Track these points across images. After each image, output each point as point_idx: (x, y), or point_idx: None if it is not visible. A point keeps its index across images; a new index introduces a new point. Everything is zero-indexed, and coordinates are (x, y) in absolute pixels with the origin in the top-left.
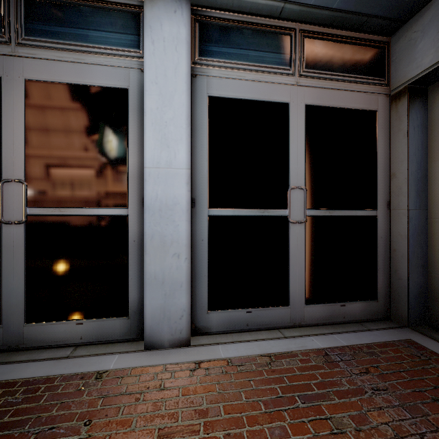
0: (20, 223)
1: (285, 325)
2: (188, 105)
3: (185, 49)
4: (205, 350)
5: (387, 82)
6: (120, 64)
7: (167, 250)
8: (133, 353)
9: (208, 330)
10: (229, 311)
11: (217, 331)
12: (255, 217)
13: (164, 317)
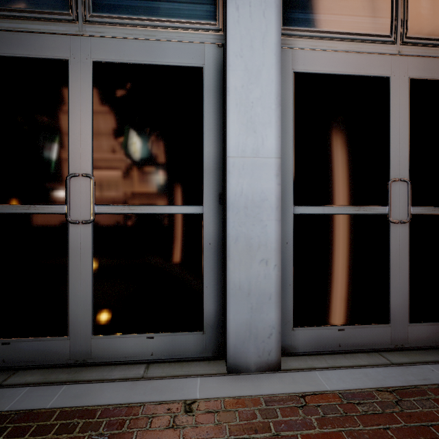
0: (87, 222)
1: (384, 347)
2: (278, 82)
3: (274, 14)
4: (301, 377)
5: None
6: (194, 39)
7: (253, 254)
8: (216, 377)
9: (293, 350)
10: (318, 328)
11: (303, 352)
12: (348, 215)
13: (250, 335)
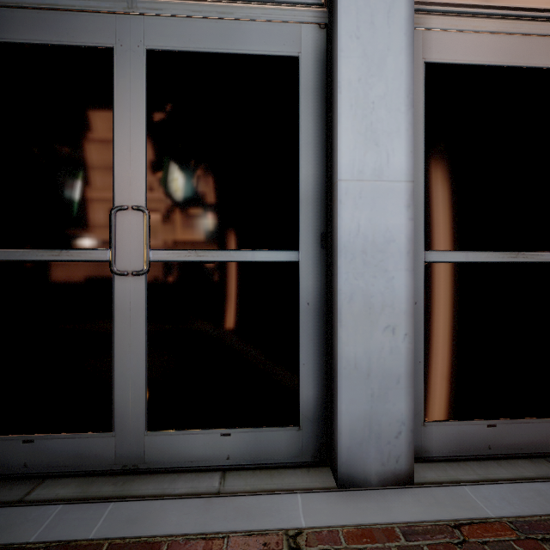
0: (139, 274)
1: None
2: (410, 73)
3: None
4: (445, 495)
5: None
6: (286, 17)
7: (374, 319)
8: (323, 493)
9: (424, 454)
10: (459, 422)
11: (438, 456)
12: (502, 264)
13: (371, 434)
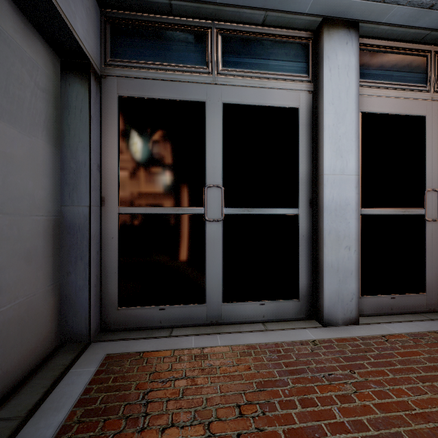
0: (218, 220)
1: (422, 310)
2: (357, 122)
3: (354, 74)
4: (375, 327)
5: None
6: (292, 87)
7: (340, 243)
8: (317, 328)
9: (360, 313)
10: (377, 296)
11: (367, 314)
12: (398, 215)
13: (339, 300)
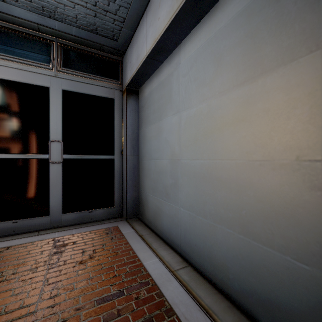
0: None
1: (46, 228)
2: None
3: None
4: None
5: (121, 83)
6: None
7: None
8: None
9: None
10: None
11: None
12: (21, 159)
13: None
